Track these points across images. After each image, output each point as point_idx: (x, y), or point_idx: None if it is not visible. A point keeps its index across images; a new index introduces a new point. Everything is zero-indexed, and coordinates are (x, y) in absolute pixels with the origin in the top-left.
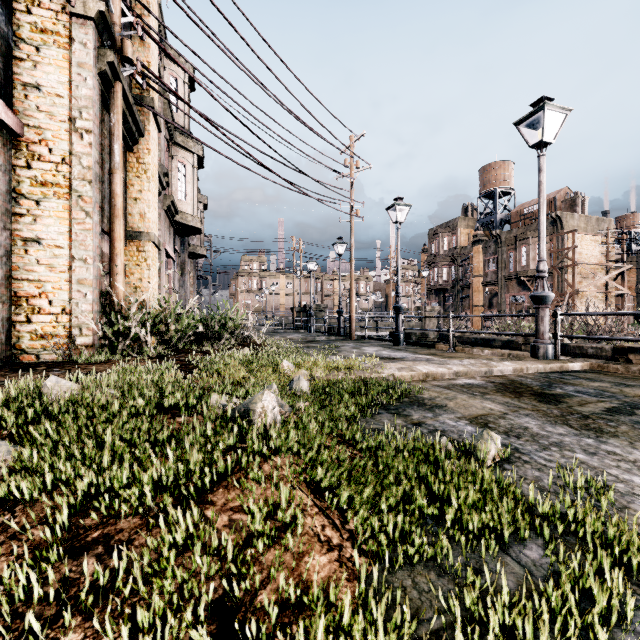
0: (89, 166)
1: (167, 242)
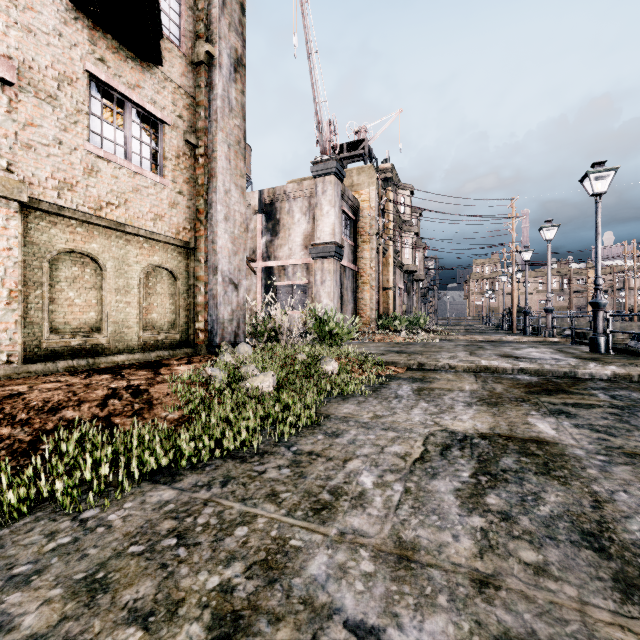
0: (374, 276)
1: (399, 281)
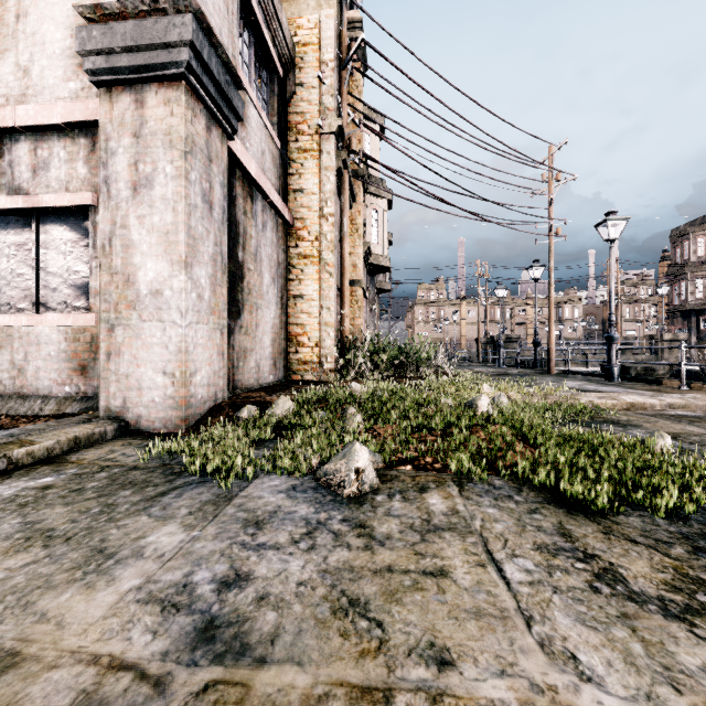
0: (331, 240)
1: None
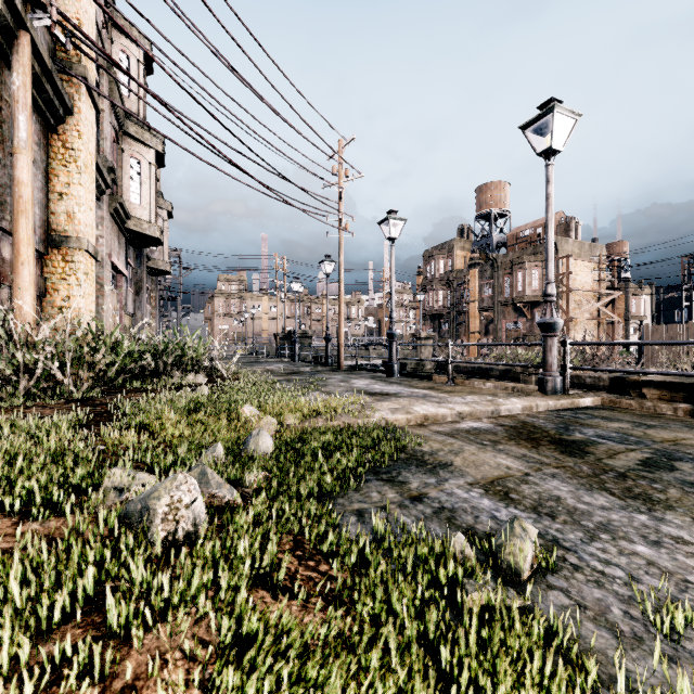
0: None
1: (115, 253)
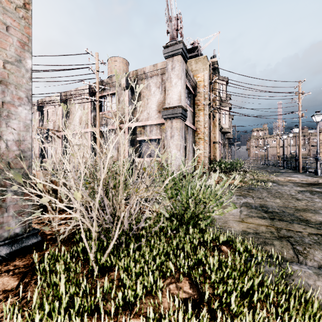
0: (207, 134)
1: (219, 138)
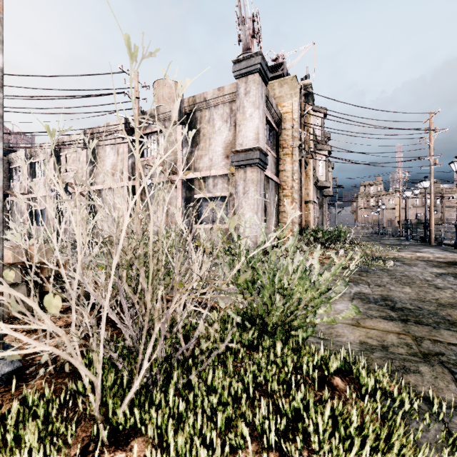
0: (296, 189)
1: (314, 196)
